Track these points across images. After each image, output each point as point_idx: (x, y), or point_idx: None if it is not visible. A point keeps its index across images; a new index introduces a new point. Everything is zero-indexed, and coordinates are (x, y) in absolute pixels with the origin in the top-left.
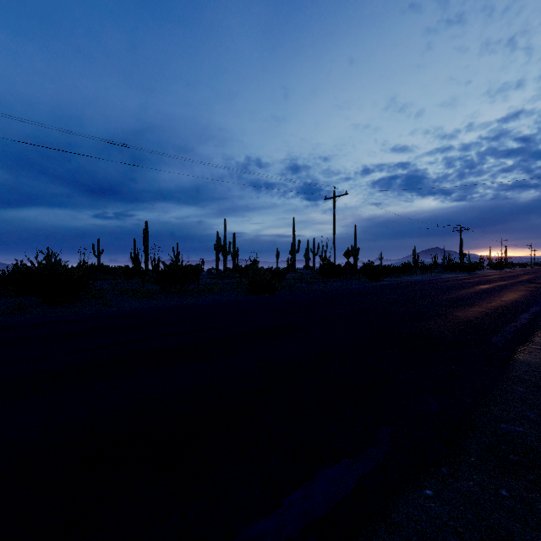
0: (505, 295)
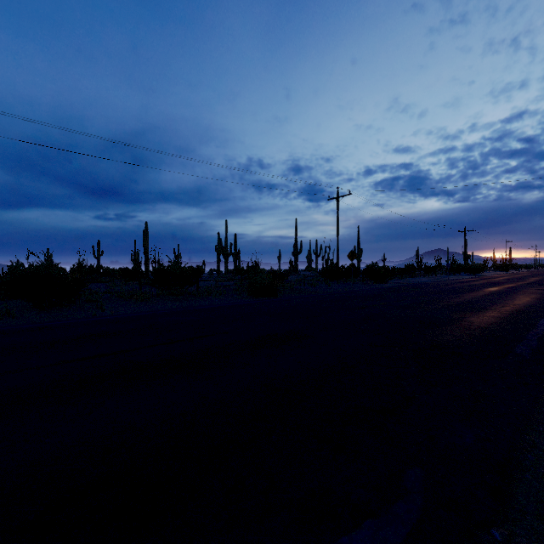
0: (517, 298)
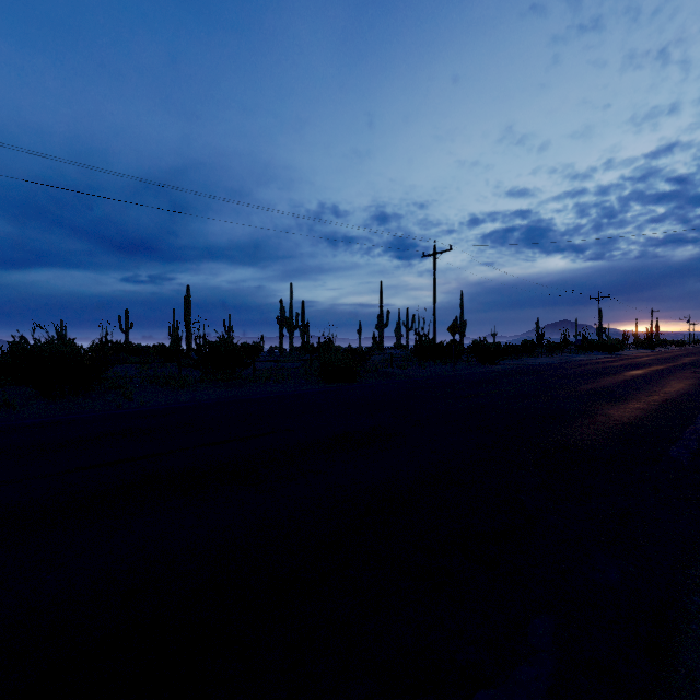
0: (668, 384)
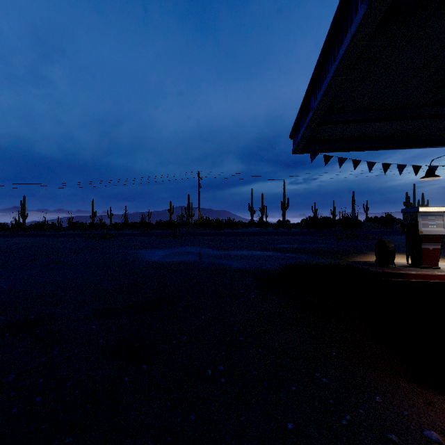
0: None
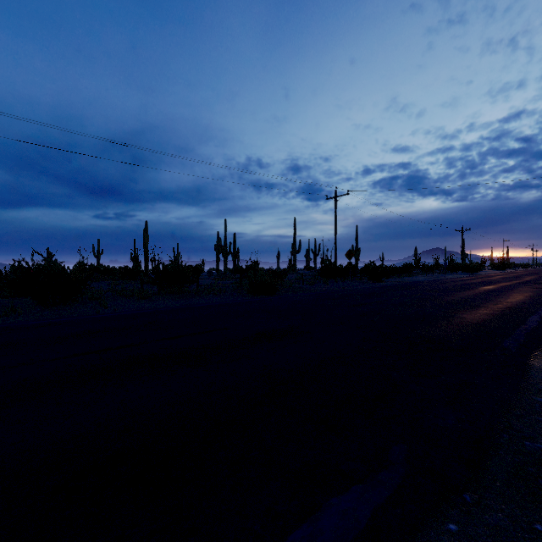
0: (511, 296)
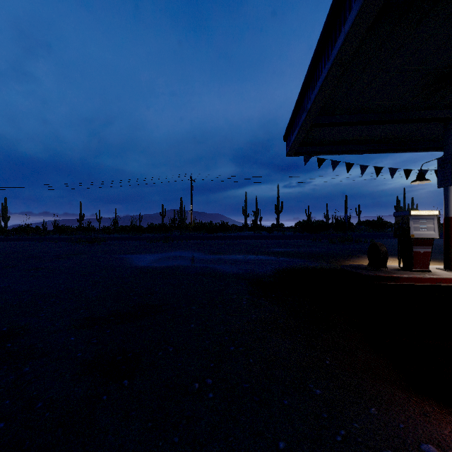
0: None
